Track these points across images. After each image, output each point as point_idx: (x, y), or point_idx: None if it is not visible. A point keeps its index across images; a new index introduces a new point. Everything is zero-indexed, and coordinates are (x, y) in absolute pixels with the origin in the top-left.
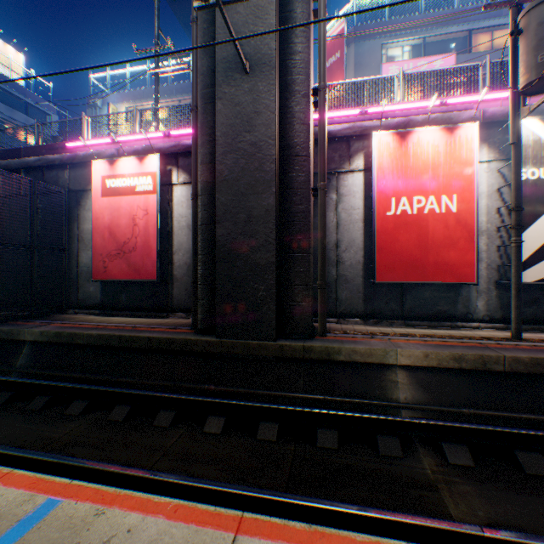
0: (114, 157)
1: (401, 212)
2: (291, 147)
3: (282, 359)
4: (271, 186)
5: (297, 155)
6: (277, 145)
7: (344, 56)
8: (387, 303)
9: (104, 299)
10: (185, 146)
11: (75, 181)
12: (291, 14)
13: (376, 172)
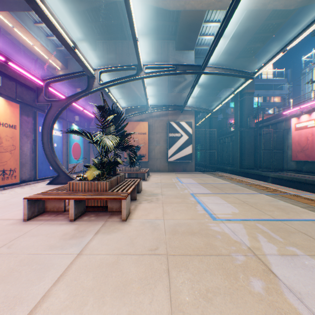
0: (299, 115)
1: None
2: None
3: None
4: None
5: None
6: None
7: None
8: None
9: (295, 168)
10: None
11: (285, 126)
12: None
13: None
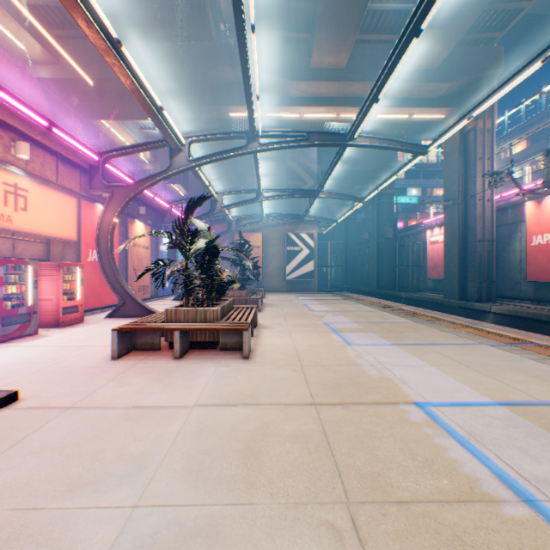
0: (434, 227)
1: (537, 243)
2: (466, 227)
3: (459, 307)
4: (456, 244)
5: (468, 229)
6: (461, 227)
7: None
8: (545, 294)
9: (432, 287)
10: None
11: (423, 238)
12: (466, 175)
13: (525, 223)
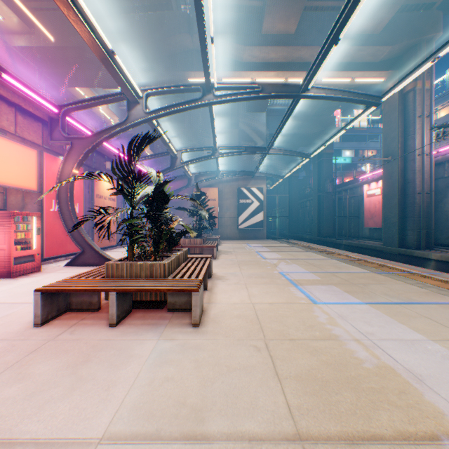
0: (370, 181)
1: None
2: (406, 180)
3: (398, 254)
4: (395, 196)
5: (407, 182)
6: (400, 181)
7: None
8: None
9: (368, 235)
10: None
11: (360, 191)
12: (406, 132)
13: None
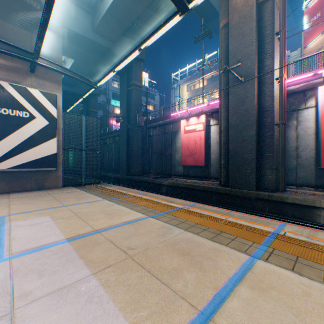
0: (187, 117)
1: None
2: (263, 108)
3: (258, 199)
4: (252, 126)
5: (266, 110)
6: (256, 108)
7: (323, 14)
8: None
9: (183, 172)
10: (215, 109)
11: (173, 128)
12: (263, 50)
13: (321, 108)
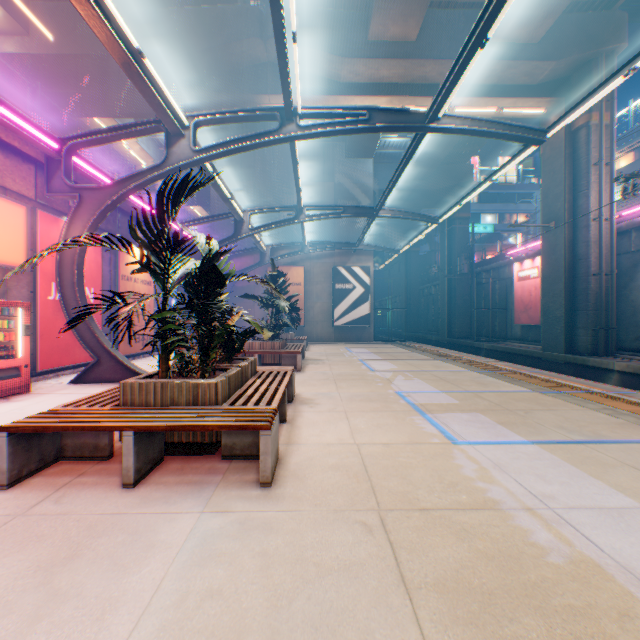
0: (523, 258)
1: None
2: (575, 256)
3: (565, 363)
4: (561, 279)
5: (578, 259)
6: (567, 257)
7: None
8: None
9: (520, 335)
10: None
11: (509, 273)
12: (575, 187)
13: None
